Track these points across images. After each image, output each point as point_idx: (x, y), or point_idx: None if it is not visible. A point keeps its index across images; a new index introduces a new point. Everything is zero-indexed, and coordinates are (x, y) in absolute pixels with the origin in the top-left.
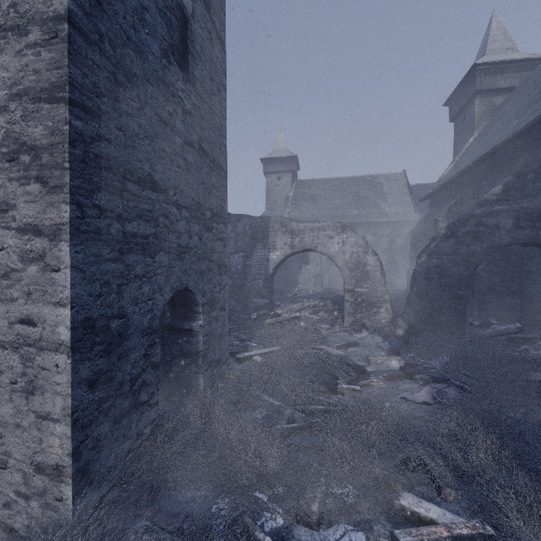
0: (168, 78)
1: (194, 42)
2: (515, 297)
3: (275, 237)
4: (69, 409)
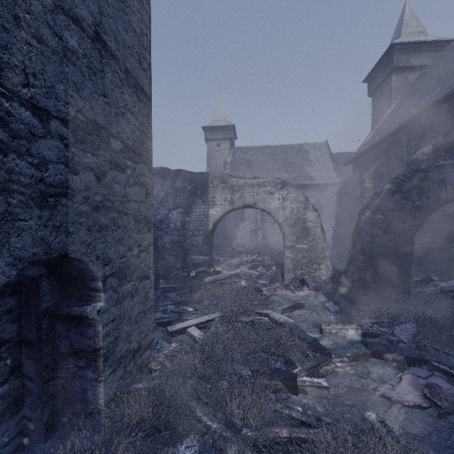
0: None
1: None
2: (444, 252)
3: (215, 192)
4: None
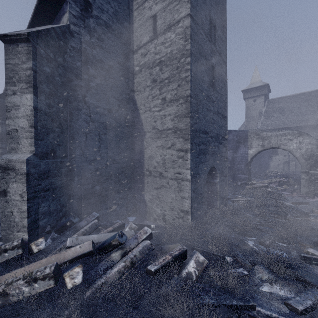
0: (208, 94)
1: (216, 73)
2: None
3: (252, 141)
4: (190, 196)
